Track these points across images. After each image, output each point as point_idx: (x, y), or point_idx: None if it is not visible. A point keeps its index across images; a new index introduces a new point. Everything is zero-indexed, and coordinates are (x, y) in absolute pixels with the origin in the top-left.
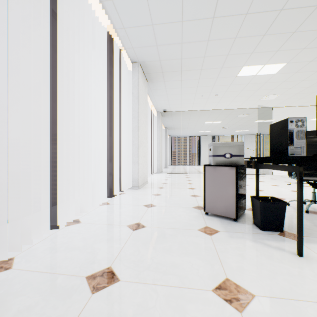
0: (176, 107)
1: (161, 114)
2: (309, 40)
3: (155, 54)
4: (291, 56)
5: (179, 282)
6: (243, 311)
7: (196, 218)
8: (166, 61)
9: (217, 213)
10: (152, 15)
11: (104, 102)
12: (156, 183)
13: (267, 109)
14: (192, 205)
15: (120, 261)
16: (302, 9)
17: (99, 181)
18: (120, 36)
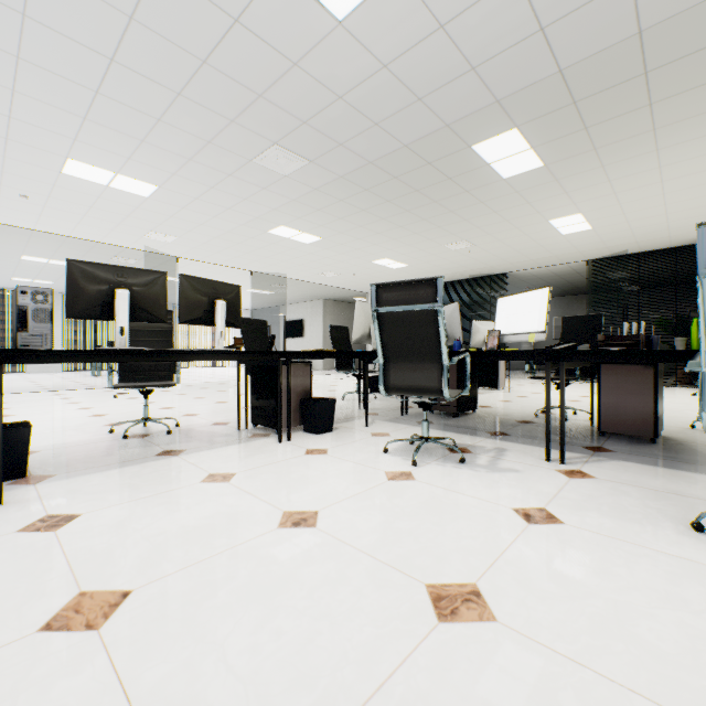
0: None
1: None
2: (176, 165)
3: None
4: (161, 178)
5: None
6: None
7: None
8: None
9: None
10: None
11: None
12: None
13: (170, 259)
14: None
15: None
16: (137, 112)
17: None
18: None
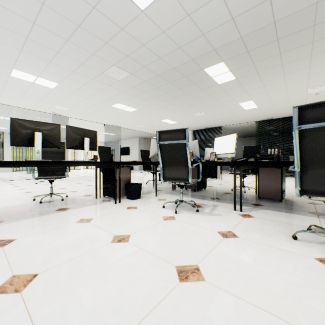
0: None
1: None
2: (67, 74)
3: None
4: (60, 80)
5: None
6: None
7: None
8: None
9: None
10: None
11: None
12: None
13: (65, 118)
14: None
15: None
16: (47, 48)
17: None
18: None
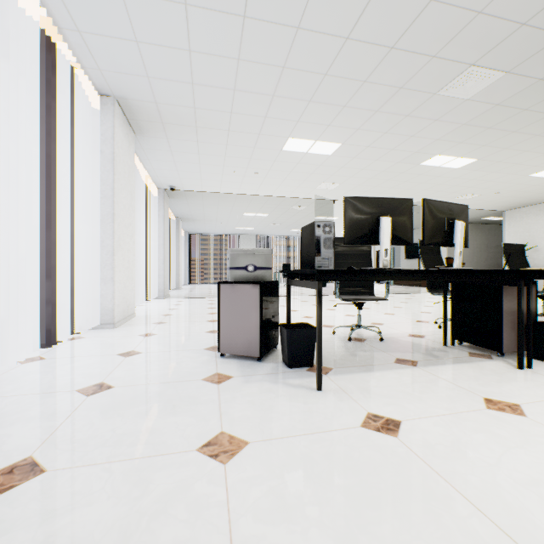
0: (193, 184)
1: (167, 194)
2: (362, 121)
3: (146, 90)
4: (346, 136)
5: (151, 450)
6: (229, 462)
7: (205, 364)
8: (168, 105)
9: (237, 352)
10: (136, 25)
11: (37, 160)
12: (153, 315)
13: (328, 202)
14: (205, 345)
15: (52, 444)
16: (349, 80)
17: (23, 318)
18: (72, 44)
